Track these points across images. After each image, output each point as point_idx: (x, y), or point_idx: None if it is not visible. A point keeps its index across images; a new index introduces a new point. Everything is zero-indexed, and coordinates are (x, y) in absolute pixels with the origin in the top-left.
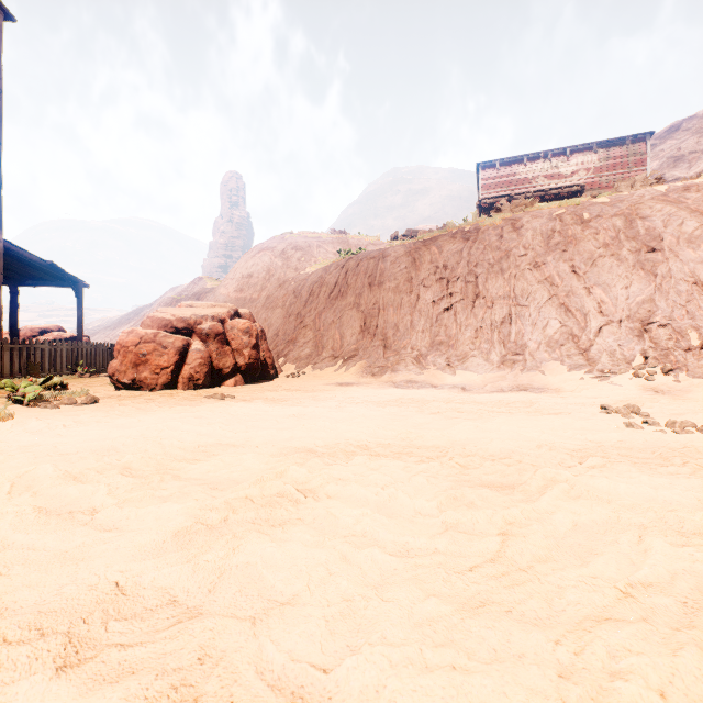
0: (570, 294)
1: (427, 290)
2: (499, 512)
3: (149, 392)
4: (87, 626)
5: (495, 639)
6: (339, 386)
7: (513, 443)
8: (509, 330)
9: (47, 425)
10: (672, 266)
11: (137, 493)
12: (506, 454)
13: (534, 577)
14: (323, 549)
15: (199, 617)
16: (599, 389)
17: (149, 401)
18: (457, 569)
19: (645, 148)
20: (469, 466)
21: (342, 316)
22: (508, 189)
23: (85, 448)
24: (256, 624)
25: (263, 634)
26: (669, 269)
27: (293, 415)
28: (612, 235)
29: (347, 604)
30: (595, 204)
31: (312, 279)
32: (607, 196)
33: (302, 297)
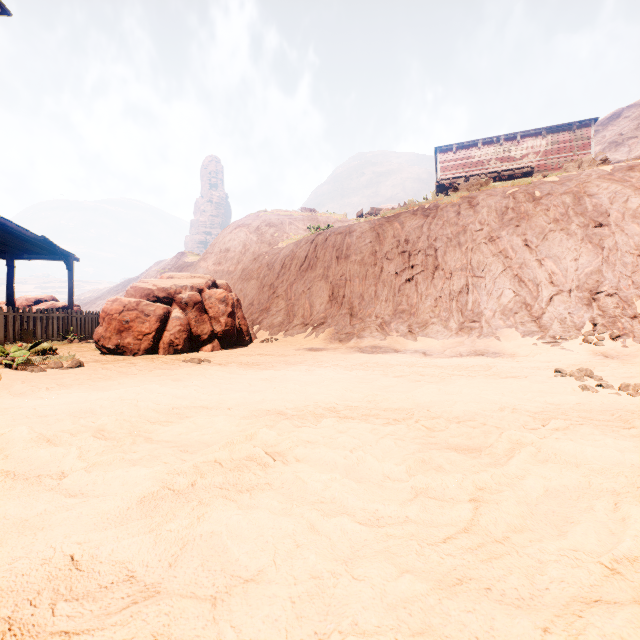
0: (523, 266)
1: (390, 263)
2: (469, 477)
3: (132, 357)
4: (32, 609)
5: (477, 625)
6: (309, 351)
7: (476, 405)
8: (466, 299)
9: (31, 388)
10: (618, 240)
11: (107, 457)
12: (470, 416)
13: (511, 549)
14: (291, 518)
15: (155, 598)
16: (551, 354)
17: (131, 365)
18: (430, 540)
19: (589, 133)
20: (435, 428)
21: (311, 287)
22: (463, 171)
23: (63, 410)
24: (216, 606)
25: (223, 618)
26: (615, 243)
27: (265, 378)
28: (562, 211)
29: (315, 582)
30: (546, 183)
31: (284, 253)
32: (557, 175)
33: (275, 269)
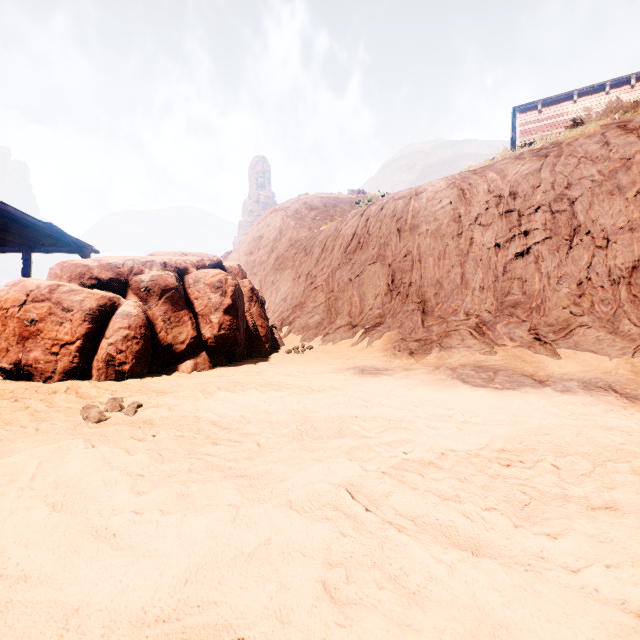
0: None
1: (486, 230)
2: None
3: (39, 385)
4: None
5: None
6: (360, 374)
7: None
8: None
9: None
10: None
11: None
12: None
13: None
14: None
15: None
16: None
17: None
18: None
19: None
20: None
21: (361, 273)
22: (552, 133)
23: None
24: None
25: None
26: None
27: None
28: None
29: None
30: None
31: (326, 234)
32: None
33: (314, 254)
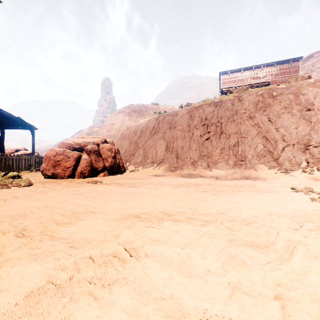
0: (268, 132)
1: (197, 130)
2: (268, 273)
3: (61, 180)
4: None
5: None
6: (155, 176)
7: (254, 211)
8: (237, 149)
9: None
10: (319, 117)
11: (18, 253)
12: (252, 219)
13: None
14: None
15: None
16: (285, 178)
17: (58, 184)
18: None
19: (298, 64)
20: (233, 228)
21: (156, 143)
22: (234, 84)
23: (7, 214)
24: None
25: None
26: (317, 119)
27: (130, 193)
28: (288, 103)
29: None
30: (279, 88)
31: (142, 125)
32: (284, 84)
33: (137, 134)
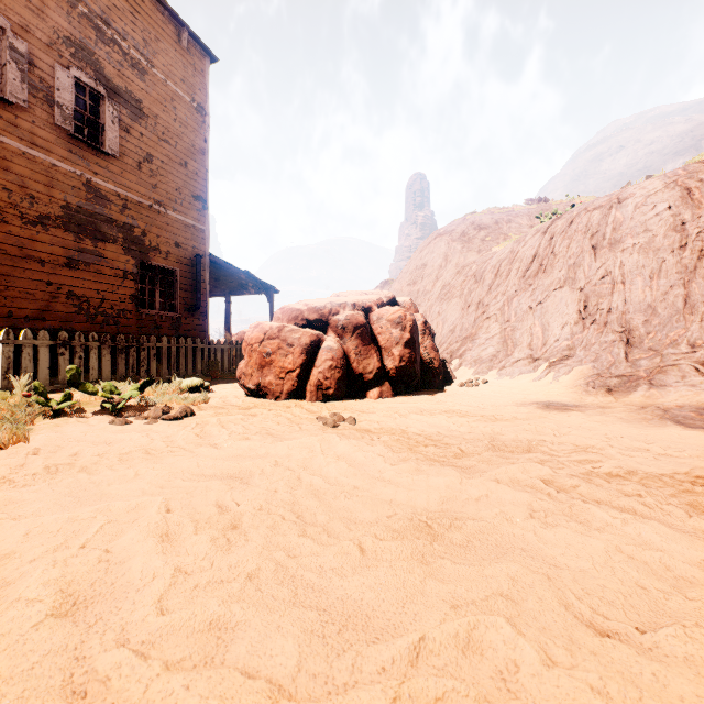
0: None
1: None
2: None
3: (273, 402)
4: None
5: None
6: (545, 409)
7: None
8: None
9: None
10: None
11: None
12: None
13: None
14: None
15: None
16: None
17: (241, 420)
18: None
19: None
20: None
21: (544, 300)
22: None
23: None
24: None
25: None
26: None
27: (421, 521)
28: None
29: None
30: None
31: (499, 257)
32: None
33: (485, 280)
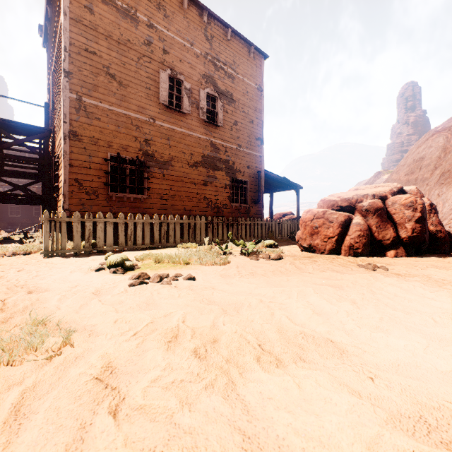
0: None
1: None
2: None
3: (319, 255)
4: None
5: None
6: None
7: None
8: None
9: (234, 272)
10: None
11: (158, 402)
12: None
13: None
14: None
15: None
16: None
17: (311, 263)
18: None
19: None
20: None
21: None
22: None
23: (225, 300)
24: None
25: None
26: None
27: None
28: None
29: None
30: None
31: None
32: None
33: None
